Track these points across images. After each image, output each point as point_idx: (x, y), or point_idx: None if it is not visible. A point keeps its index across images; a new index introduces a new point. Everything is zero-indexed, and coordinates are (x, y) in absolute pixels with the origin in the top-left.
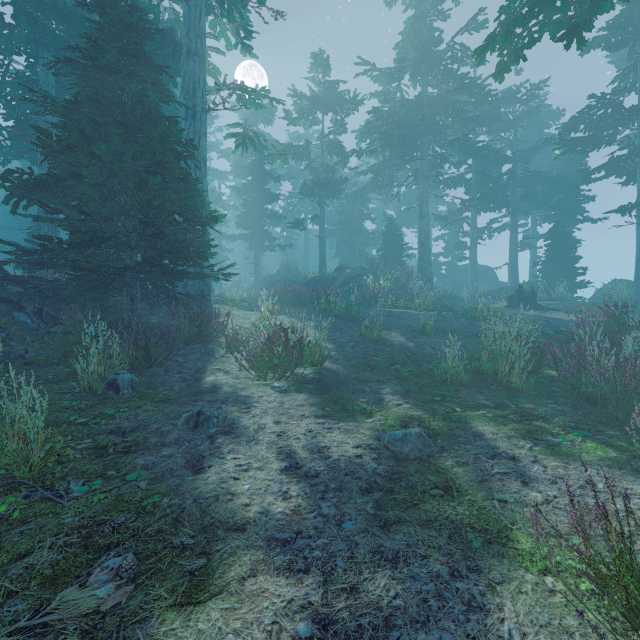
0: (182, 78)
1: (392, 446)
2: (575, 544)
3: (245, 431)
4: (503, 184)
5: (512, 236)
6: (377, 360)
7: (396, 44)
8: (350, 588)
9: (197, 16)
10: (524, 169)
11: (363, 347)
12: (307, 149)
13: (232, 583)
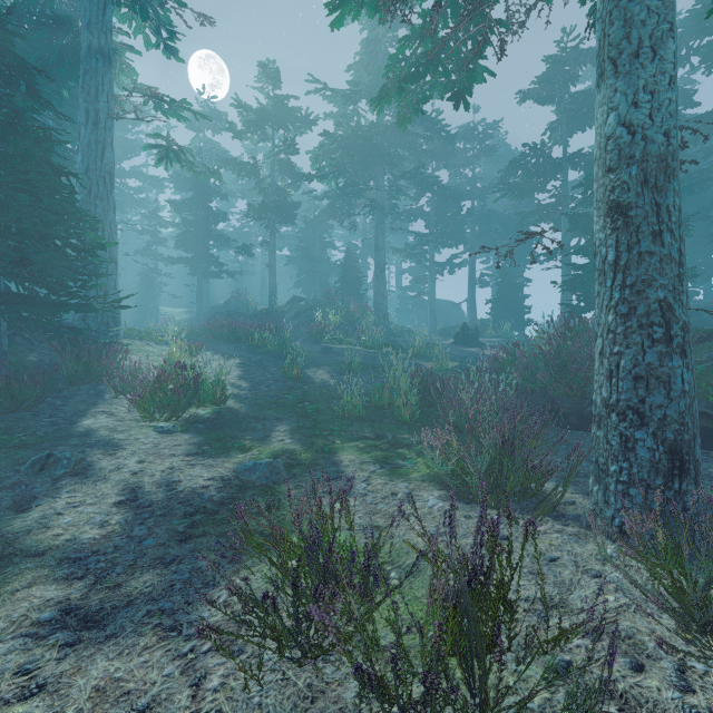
0: (82, 77)
1: (242, 476)
2: (279, 526)
3: (98, 471)
4: (460, 220)
5: (471, 273)
6: (288, 398)
7: (348, 66)
8: (115, 585)
9: (100, 8)
10: (481, 207)
11: (280, 385)
12: (255, 167)
13: (4, 594)
